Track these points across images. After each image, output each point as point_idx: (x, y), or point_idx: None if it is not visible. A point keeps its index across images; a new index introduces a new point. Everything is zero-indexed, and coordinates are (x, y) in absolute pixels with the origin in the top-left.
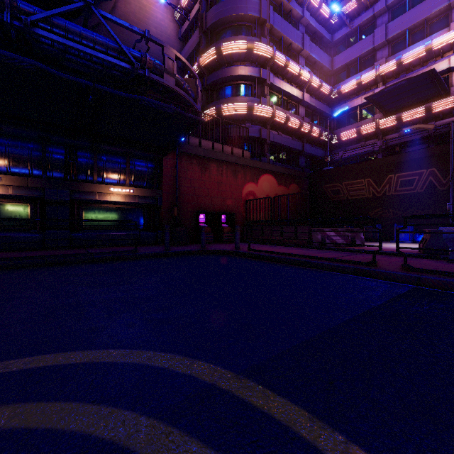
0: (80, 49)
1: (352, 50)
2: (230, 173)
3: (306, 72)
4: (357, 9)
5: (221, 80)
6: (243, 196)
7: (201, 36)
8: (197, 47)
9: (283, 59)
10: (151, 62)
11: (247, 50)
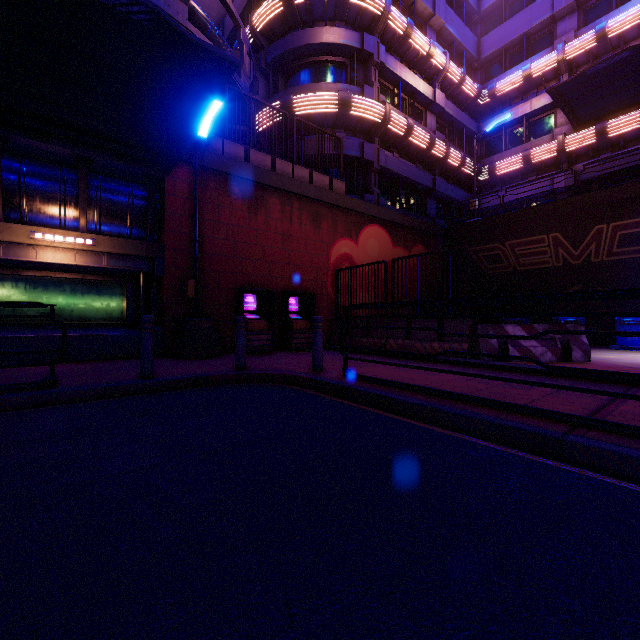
0: None
1: (515, 23)
2: (308, 218)
3: (439, 51)
4: None
5: (292, 53)
6: (332, 263)
7: None
8: (251, 3)
9: (402, 21)
10: None
11: None
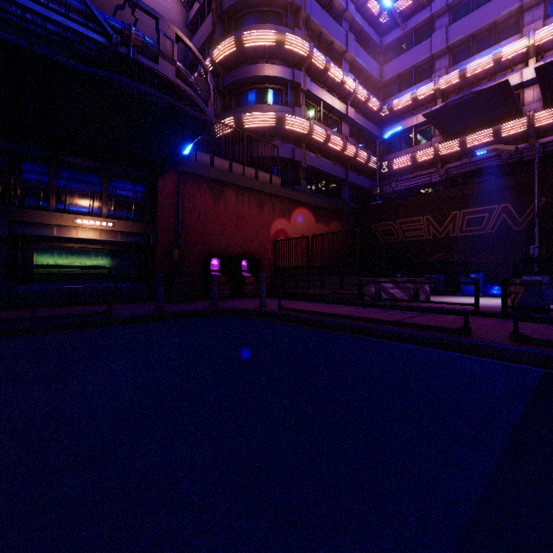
0: (22, 3)
1: (406, 58)
2: (254, 204)
3: (350, 79)
4: (412, 7)
5: (242, 81)
6: (271, 236)
7: (215, 22)
8: (210, 37)
9: (322, 59)
10: (138, 37)
11: (277, 43)
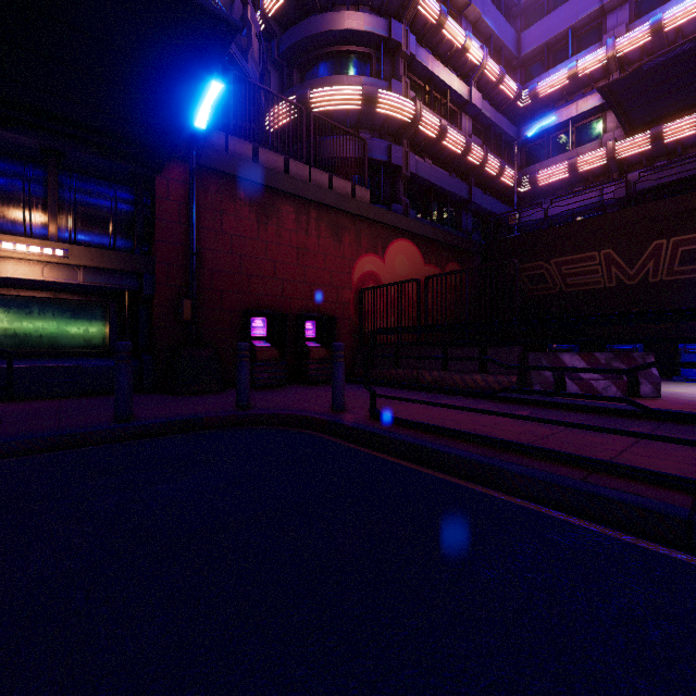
0: None
1: (559, 16)
2: (327, 230)
3: (476, 45)
4: None
5: (309, 42)
6: (355, 282)
7: None
8: None
9: (435, 7)
10: None
11: None
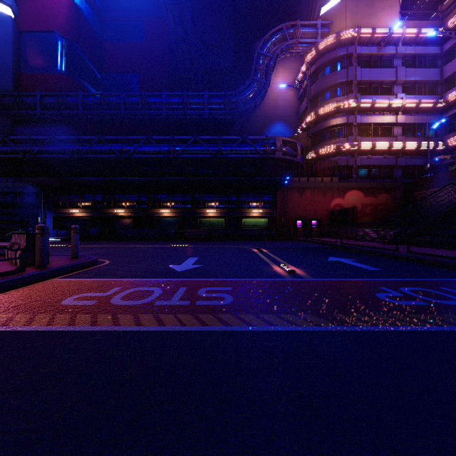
0: (241, 156)
1: None
2: (320, 194)
3: (397, 100)
4: None
5: (319, 131)
6: (331, 208)
7: (307, 103)
8: (307, 106)
9: (369, 102)
10: (269, 149)
11: (336, 108)
